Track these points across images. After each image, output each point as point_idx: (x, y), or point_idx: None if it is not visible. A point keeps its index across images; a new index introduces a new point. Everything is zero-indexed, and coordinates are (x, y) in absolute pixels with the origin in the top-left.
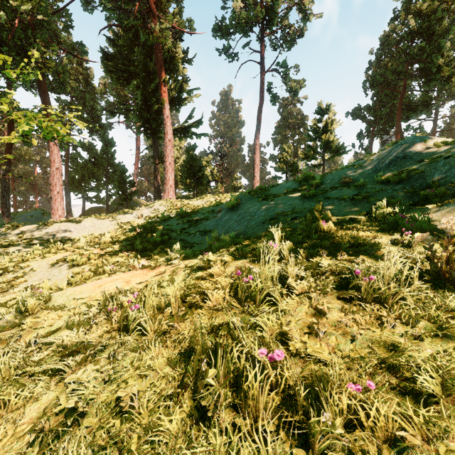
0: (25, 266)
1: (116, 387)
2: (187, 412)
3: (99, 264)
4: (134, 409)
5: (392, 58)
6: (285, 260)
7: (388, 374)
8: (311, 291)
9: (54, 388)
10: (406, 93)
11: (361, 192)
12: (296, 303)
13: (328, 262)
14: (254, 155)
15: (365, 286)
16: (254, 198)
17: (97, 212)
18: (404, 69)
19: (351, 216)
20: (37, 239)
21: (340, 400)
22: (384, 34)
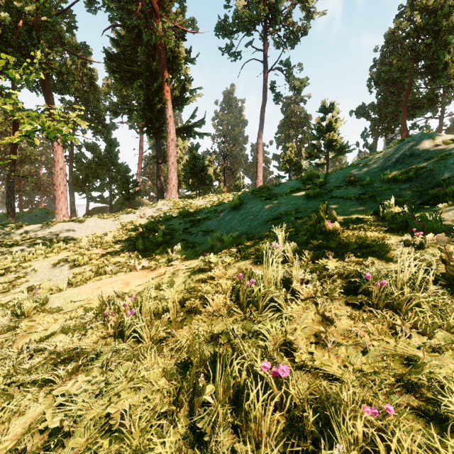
0: (27, 266)
1: (107, 400)
2: (182, 434)
3: (100, 264)
4: (124, 427)
5: (397, 55)
6: (289, 262)
7: (406, 393)
8: (317, 296)
9: (42, 400)
10: (411, 91)
11: (367, 191)
12: (301, 309)
13: (334, 265)
14: (257, 154)
15: (376, 291)
16: (257, 198)
17: (100, 212)
18: (410, 66)
19: (357, 216)
20: (40, 239)
21: (353, 426)
22: (389, 31)
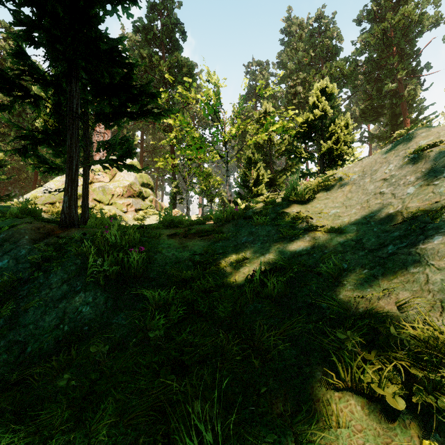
0: None
1: None
2: None
3: None
4: None
5: None
6: None
7: None
8: None
9: None
10: None
11: None
12: None
13: None
14: None
15: None
16: None
17: None
18: None
19: None
20: None
21: None
22: None
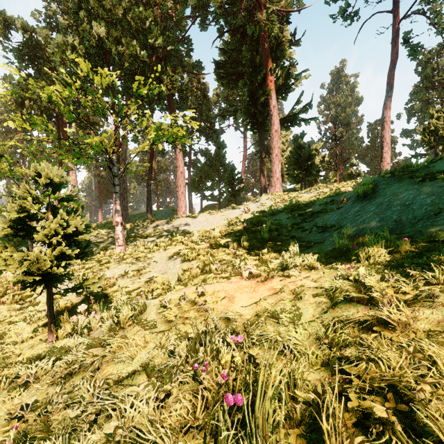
0: (151, 256)
1: None
2: None
3: (206, 260)
4: None
5: None
6: None
7: None
8: None
9: None
10: None
11: None
12: None
13: None
14: (382, 131)
15: None
16: (401, 180)
17: (211, 209)
18: None
19: None
20: (165, 232)
21: None
22: None
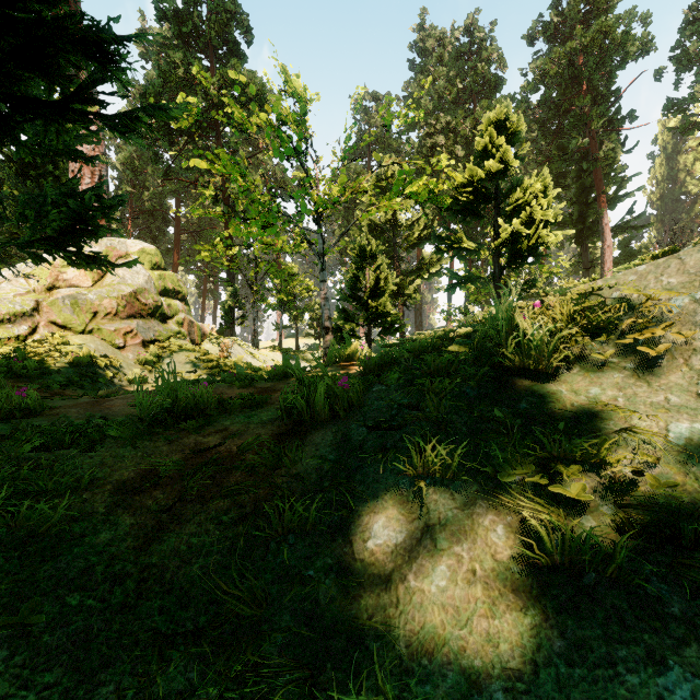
0: None
1: None
2: None
3: None
4: None
5: None
6: None
7: None
8: None
9: None
10: None
11: None
12: None
13: None
14: None
15: None
16: None
17: None
18: None
19: None
20: None
21: None
22: None
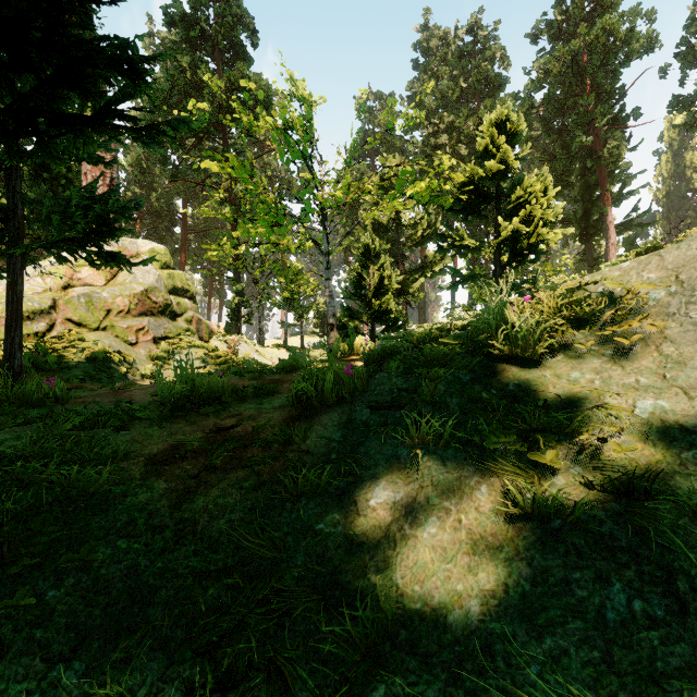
0: None
1: None
2: None
3: None
4: None
5: None
6: None
7: None
8: None
9: None
10: None
11: None
12: None
13: None
14: None
15: None
16: None
17: None
18: None
19: None
20: None
21: None
22: None
